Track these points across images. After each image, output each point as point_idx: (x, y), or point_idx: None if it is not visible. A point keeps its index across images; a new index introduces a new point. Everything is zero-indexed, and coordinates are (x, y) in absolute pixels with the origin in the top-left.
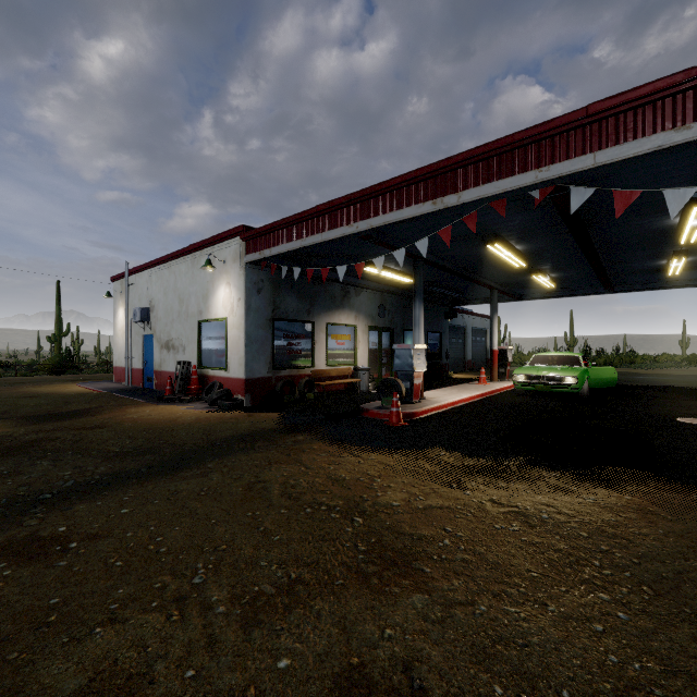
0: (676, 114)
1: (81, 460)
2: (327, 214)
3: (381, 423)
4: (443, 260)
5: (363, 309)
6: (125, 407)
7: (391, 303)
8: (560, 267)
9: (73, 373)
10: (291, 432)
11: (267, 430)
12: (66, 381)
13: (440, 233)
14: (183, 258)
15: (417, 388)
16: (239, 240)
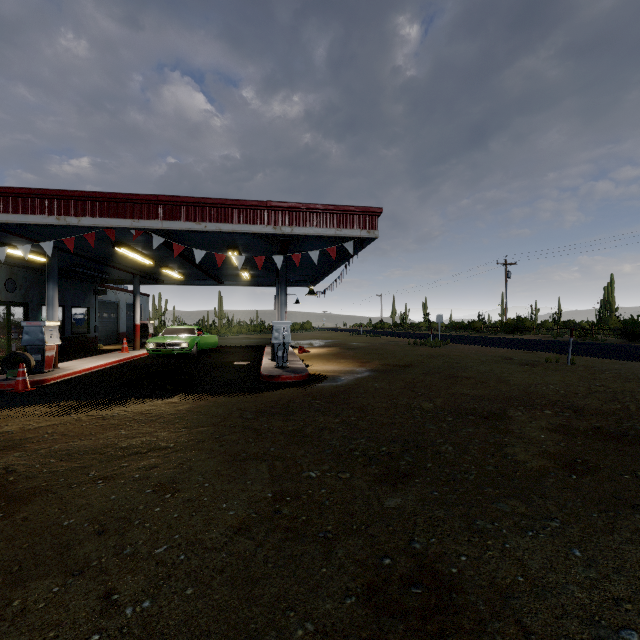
0: (196, 216)
1: None
2: None
3: (5, 392)
4: (81, 250)
5: None
6: None
7: (25, 277)
8: (182, 267)
9: None
10: None
11: None
12: None
13: (65, 241)
14: None
15: (50, 359)
16: None
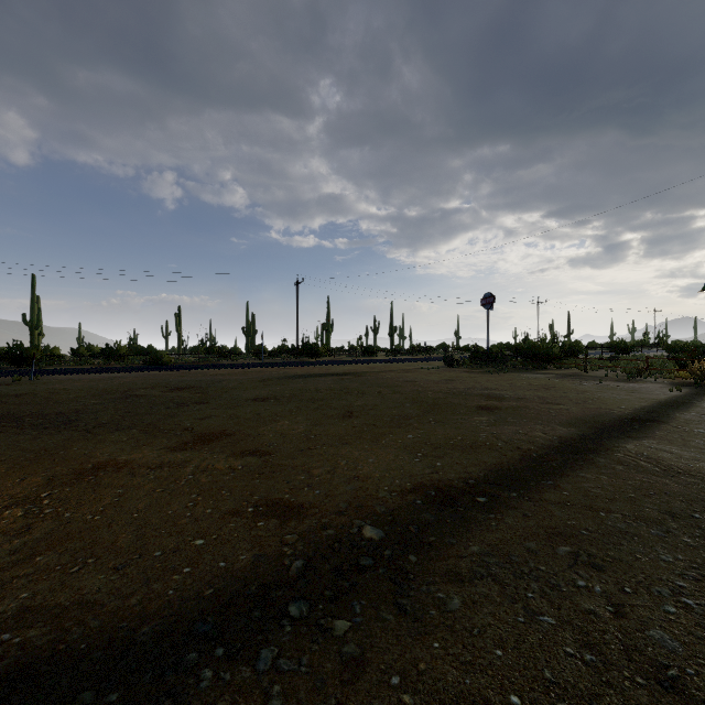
0: None
1: None
2: None
3: None
4: None
5: None
6: None
7: None
8: None
9: None
10: None
11: None
12: None
13: None
14: None
15: None
16: None
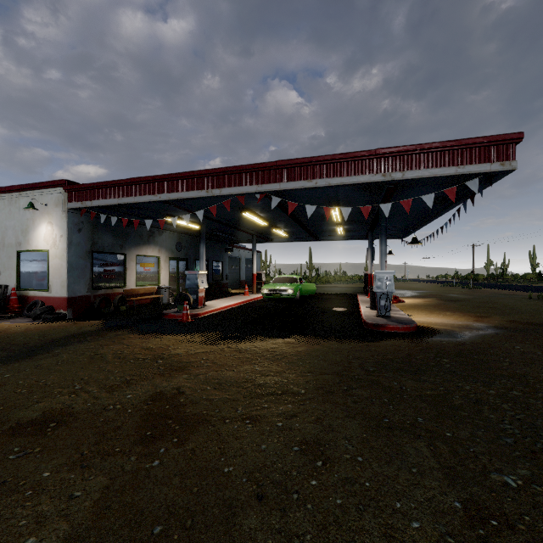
0: (308, 174)
1: None
2: (138, 184)
3: (176, 321)
4: (219, 217)
5: (165, 245)
6: None
7: (186, 241)
8: (287, 226)
9: None
10: (112, 331)
11: (93, 331)
12: None
13: (211, 208)
14: None
15: (201, 299)
16: (61, 190)
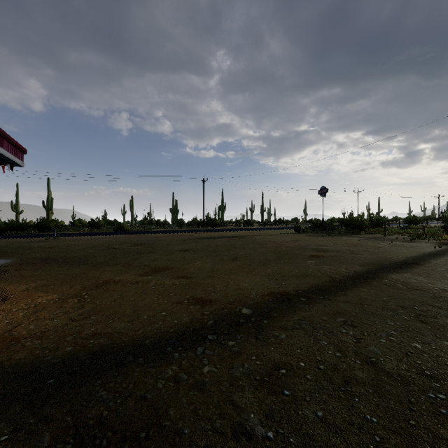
0: None
1: (202, 424)
2: None
3: None
4: None
5: None
6: None
7: None
8: None
9: None
10: None
11: None
12: None
13: None
14: None
15: None
16: None
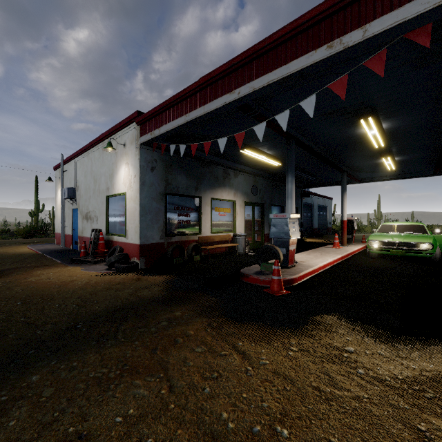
0: None
1: None
2: (208, 86)
3: (262, 290)
4: (311, 142)
5: (240, 188)
6: (35, 269)
7: (261, 184)
8: (408, 149)
9: (39, 236)
10: (170, 304)
11: (146, 301)
12: (22, 243)
13: (333, 85)
14: (96, 146)
15: (292, 253)
16: (135, 125)
